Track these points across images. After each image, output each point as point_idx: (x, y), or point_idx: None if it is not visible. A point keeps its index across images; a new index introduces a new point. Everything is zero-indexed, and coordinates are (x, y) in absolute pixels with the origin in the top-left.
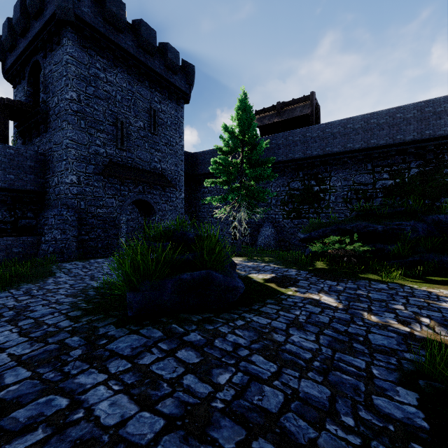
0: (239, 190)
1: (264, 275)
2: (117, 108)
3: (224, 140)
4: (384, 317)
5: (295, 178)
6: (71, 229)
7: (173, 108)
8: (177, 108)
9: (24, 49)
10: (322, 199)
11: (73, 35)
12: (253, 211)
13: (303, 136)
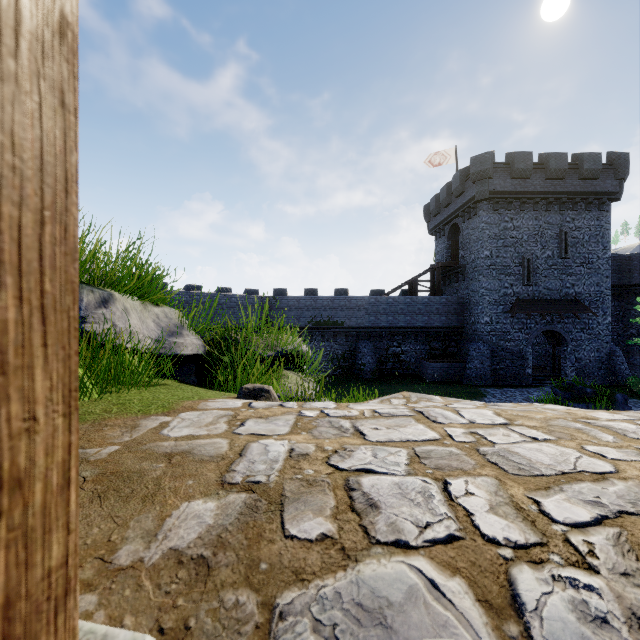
0: None
1: None
2: (523, 248)
3: None
4: None
5: None
6: (486, 360)
7: (593, 218)
8: (599, 216)
9: (446, 217)
10: None
11: (487, 206)
12: None
13: None
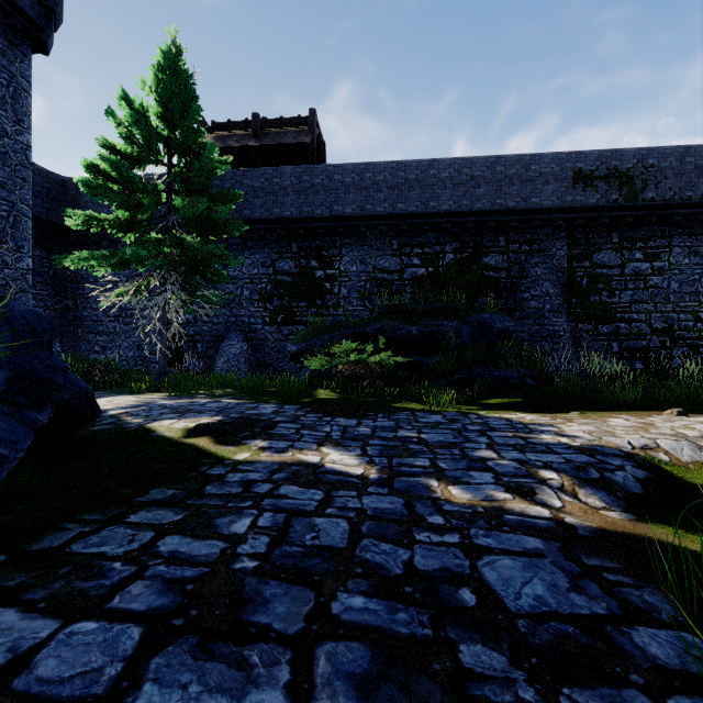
0: (160, 245)
1: (194, 420)
2: None
3: (119, 122)
4: (477, 485)
5: (284, 254)
6: None
7: None
8: (8, 50)
9: None
10: (328, 292)
11: None
12: (195, 296)
13: (298, 179)
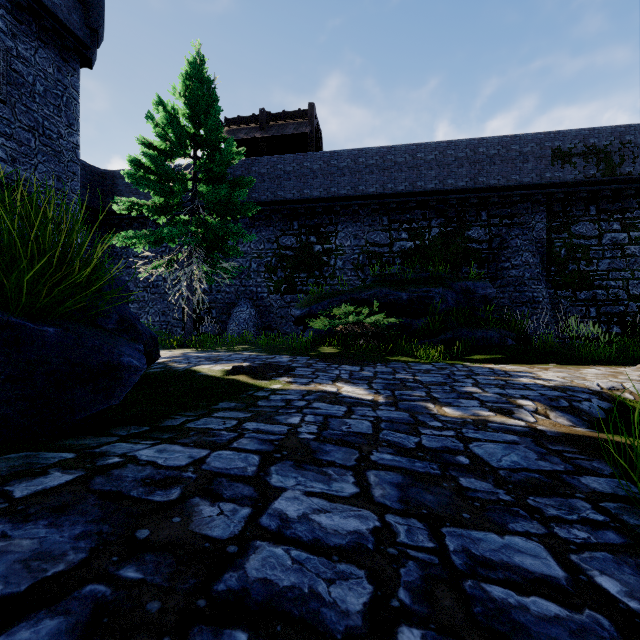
0: (187, 225)
1: (228, 365)
2: None
3: (156, 124)
4: (466, 407)
5: (287, 231)
6: None
7: (53, 63)
8: (62, 67)
9: None
10: (325, 264)
11: None
12: (215, 268)
13: (299, 166)
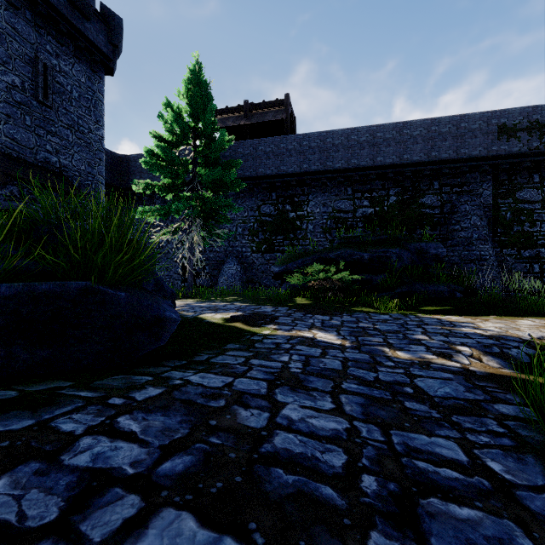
0: (189, 200)
1: (225, 314)
2: None
3: (165, 121)
4: (414, 351)
5: (266, 201)
6: None
7: (85, 74)
8: (91, 76)
9: None
10: (299, 228)
11: None
12: (210, 233)
13: (277, 147)
